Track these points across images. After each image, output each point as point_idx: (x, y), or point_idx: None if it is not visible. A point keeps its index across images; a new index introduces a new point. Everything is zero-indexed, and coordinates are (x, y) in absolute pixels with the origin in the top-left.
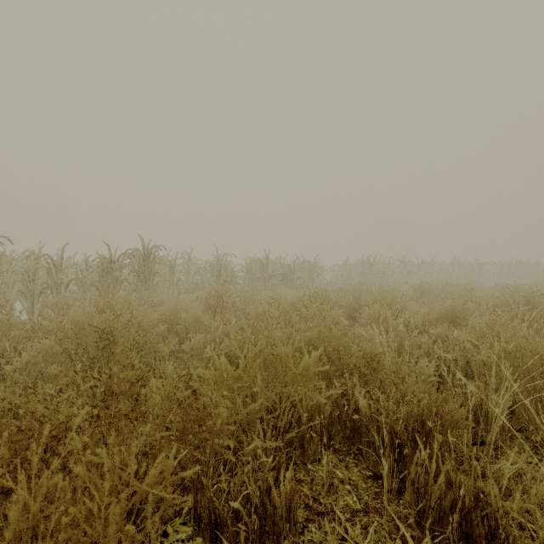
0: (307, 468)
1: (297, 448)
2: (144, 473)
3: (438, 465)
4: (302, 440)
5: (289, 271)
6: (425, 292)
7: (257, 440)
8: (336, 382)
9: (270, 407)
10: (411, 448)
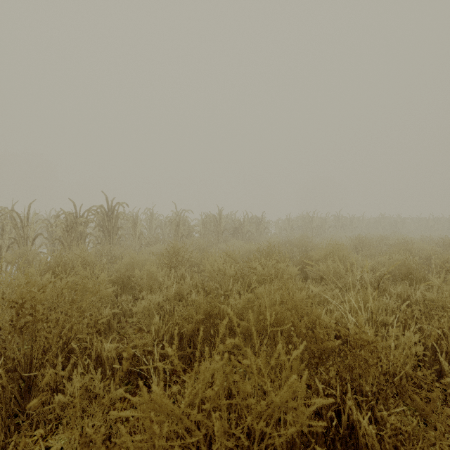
0: None
1: None
2: None
3: None
4: None
5: (240, 225)
6: (364, 245)
7: None
8: (317, 382)
9: (234, 449)
10: None
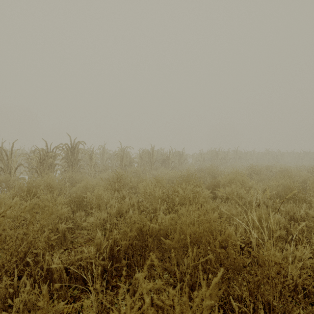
0: None
1: None
2: None
3: None
4: None
5: (166, 158)
6: (256, 172)
7: None
8: (232, 300)
9: None
10: None
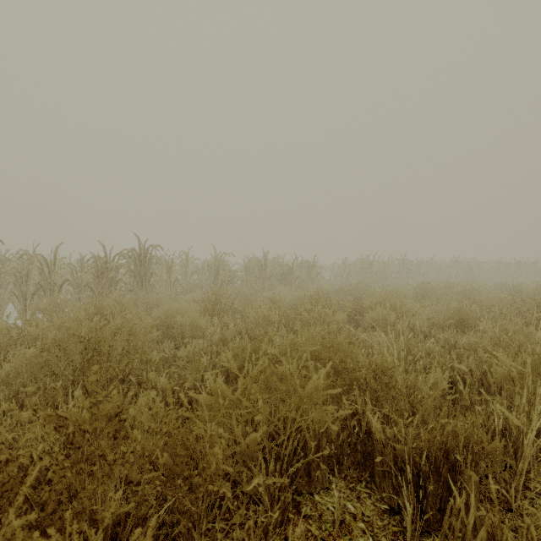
0: (314, 500)
1: (302, 476)
2: (125, 523)
3: (466, 502)
4: (308, 468)
5: (288, 271)
6: (427, 293)
7: (259, 476)
8: (344, 400)
9: (273, 433)
10: (434, 480)
